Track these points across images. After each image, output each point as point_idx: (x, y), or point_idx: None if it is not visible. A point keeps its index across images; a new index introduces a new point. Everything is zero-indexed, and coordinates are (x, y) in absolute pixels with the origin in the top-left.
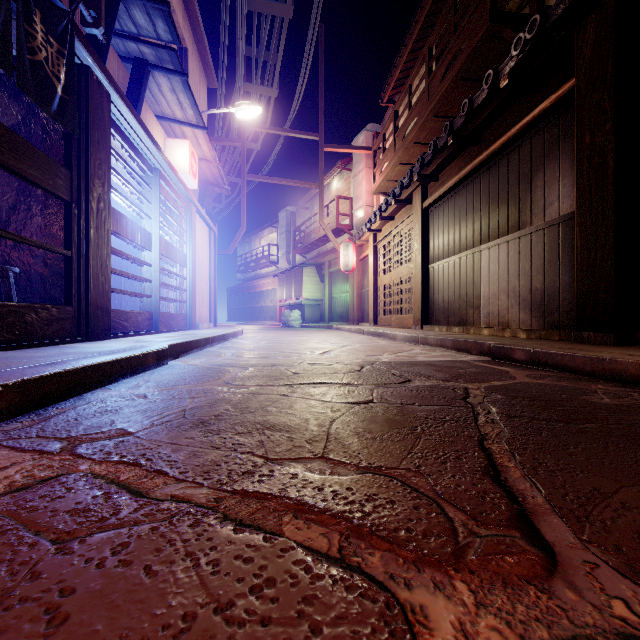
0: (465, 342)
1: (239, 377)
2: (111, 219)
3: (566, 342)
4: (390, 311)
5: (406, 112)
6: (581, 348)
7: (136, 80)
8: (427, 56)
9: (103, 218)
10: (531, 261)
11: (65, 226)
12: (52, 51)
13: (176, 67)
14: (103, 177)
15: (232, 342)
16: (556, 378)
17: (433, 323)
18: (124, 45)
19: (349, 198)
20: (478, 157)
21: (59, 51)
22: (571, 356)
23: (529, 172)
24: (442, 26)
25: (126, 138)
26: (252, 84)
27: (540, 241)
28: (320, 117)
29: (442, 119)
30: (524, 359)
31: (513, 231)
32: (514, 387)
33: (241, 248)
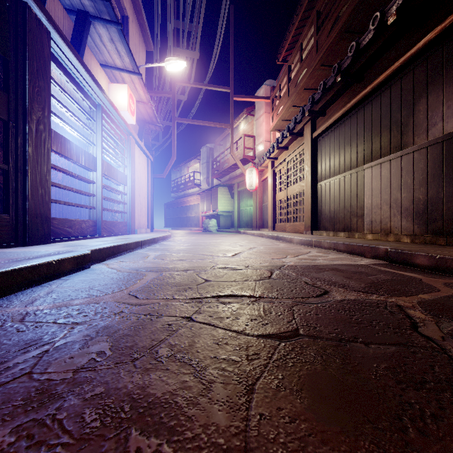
0: (359, 246)
1: (148, 286)
2: (55, 142)
3: None
4: (285, 220)
5: (296, 68)
6: None
7: (79, 28)
8: (316, 18)
9: (43, 138)
10: (413, 176)
11: (3, 143)
12: None
13: (112, 17)
14: (43, 103)
15: (160, 244)
16: None
17: (321, 229)
18: None
19: (252, 136)
20: (362, 91)
21: None
22: None
23: (411, 99)
24: None
25: (70, 76)
26: (180, 48)
27: (423, 158)
28: (231, 75)
29: (327, 68)
30: (427, 265)
31: (395, 151)
32: None
33: (174, 175)
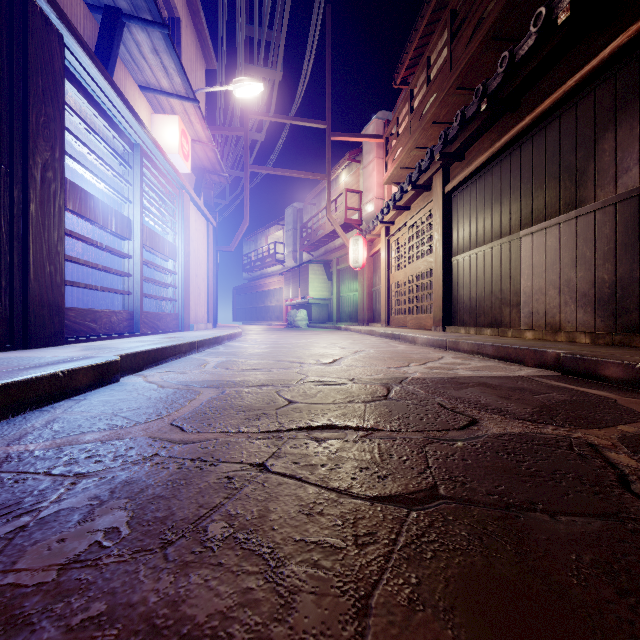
0: (515, 349)
1: (201, 411)
2: (71, 197)
3: None
4: (404, 310)
5: (421, 94)
6: None
7: (107, 33)
8: (450, 19)
9: (52, 191)
10: (595, 246)
11: None
12: None
13: (155, 17)
14: (52, 139)
15: (226, 346)
16: None
17: (457, 324)
18: None
19: (358, 191)
20: (518, 124)
21: None
22: None
23: (592, 134)
24: None
25: (94, 101)
26: (254, 66)
27: (609, 220)
28: (328, 104)
29: (466, 92)
30: (622, 377)
31: (567, 210)
32: None
33: (247, 247)
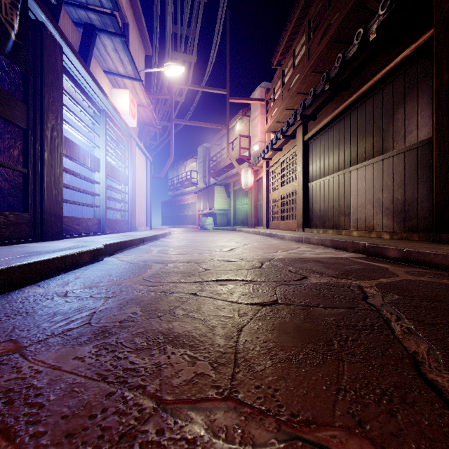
0: (342, 242)
1: (157, 273)
2: (65, 146)
3: (427, 242)
4: (278, 218)
5: (290, 72)
6: (448, 248)
7: (86, 40)
8: (307, 27)
9: (56, 144)
10: (393, 178)
11: (23, 149)
12: (6, 2)
13: (117, 30)
14: (56, 112)
15: (161, 241)
16: (434, 275)
17: (312, 227)
18: (76, 13)
19: (248, 136)
20: (349, 99)
21: (12, 3)
22: (444, 255)
23: (391, 108)
24: (319, 3)
25: (78, 84)
26: (177, 52)
27: (401, 162)
28: (227, 77)
29: (318, 74)
30: (397, 257)
31: (377, 155)
32: (403, 285)
33: (171, 173)
